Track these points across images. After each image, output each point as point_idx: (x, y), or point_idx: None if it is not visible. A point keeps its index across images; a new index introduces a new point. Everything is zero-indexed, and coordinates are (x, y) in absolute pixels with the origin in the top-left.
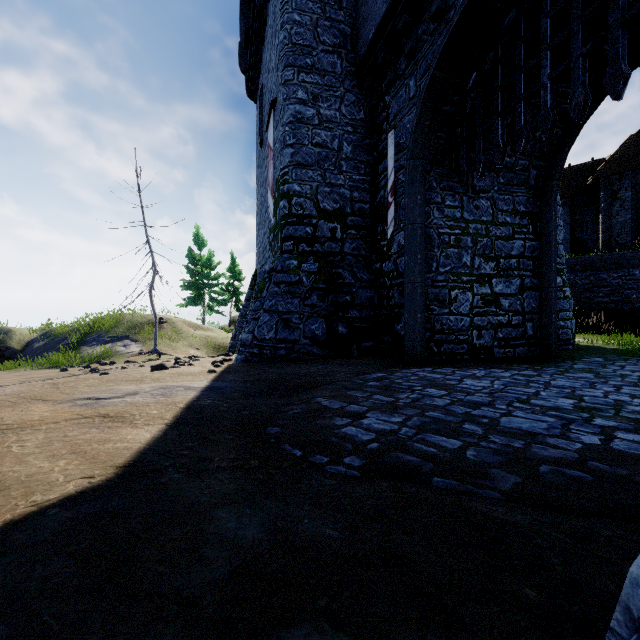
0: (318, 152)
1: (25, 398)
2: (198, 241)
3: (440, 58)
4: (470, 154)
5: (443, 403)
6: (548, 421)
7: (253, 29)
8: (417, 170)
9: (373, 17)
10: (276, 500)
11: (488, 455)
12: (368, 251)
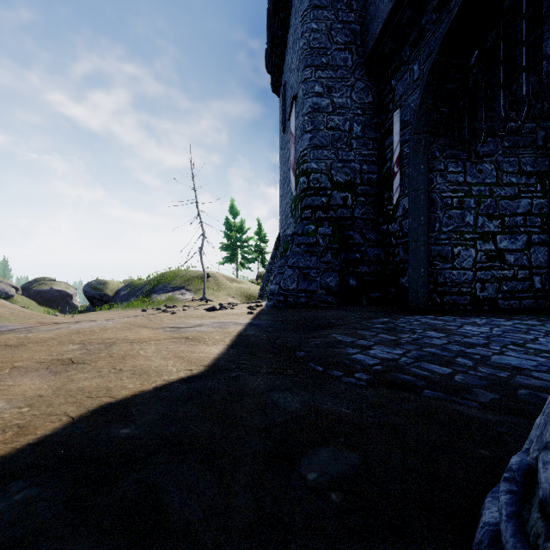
0: (332, 134)
1: (134, 325)
2: (233, 211)
3: (441, 44)
4: (473, 123)
5: (440, 342)
6: (538, 360)
7: (277, 38)
8: (420, 143)
9: (380, 15)
10: (307, 392)
11: (474, 380)
12: (376, 215)
